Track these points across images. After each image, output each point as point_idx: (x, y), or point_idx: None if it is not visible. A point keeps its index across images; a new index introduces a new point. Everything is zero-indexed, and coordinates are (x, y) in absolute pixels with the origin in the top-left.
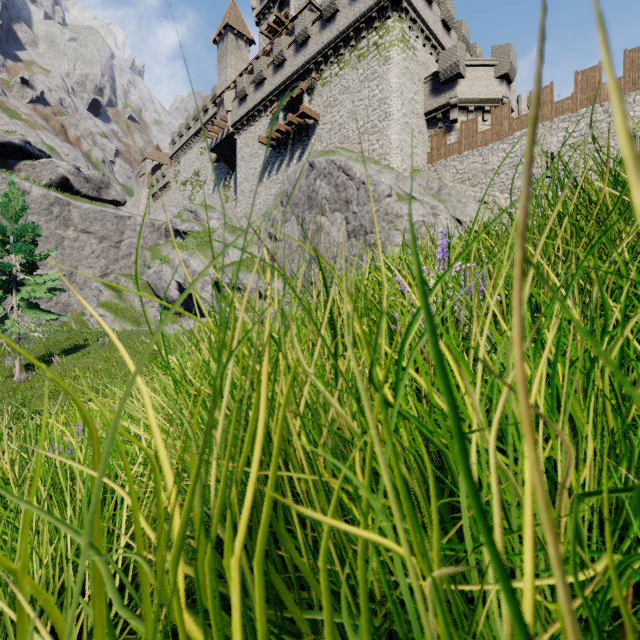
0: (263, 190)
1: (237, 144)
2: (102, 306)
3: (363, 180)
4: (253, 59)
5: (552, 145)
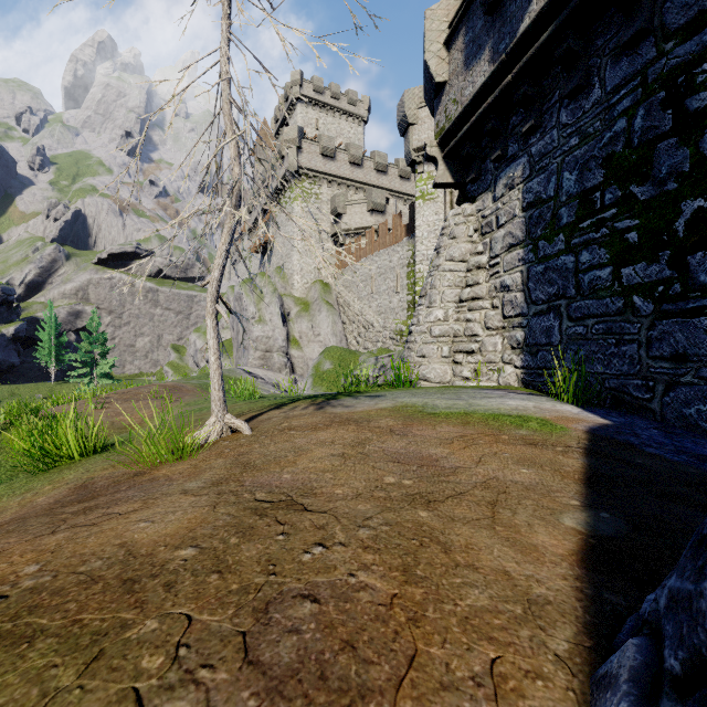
0: None
1: None
2: (168, 365)
3: (244, 307)
4: None
5: (373, 271)
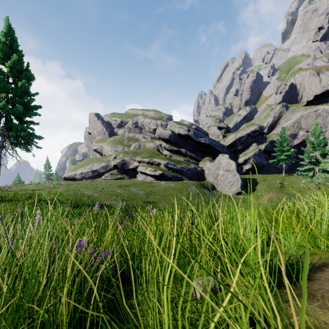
0: None
1: None
2: None
3: None
4: None
5: None
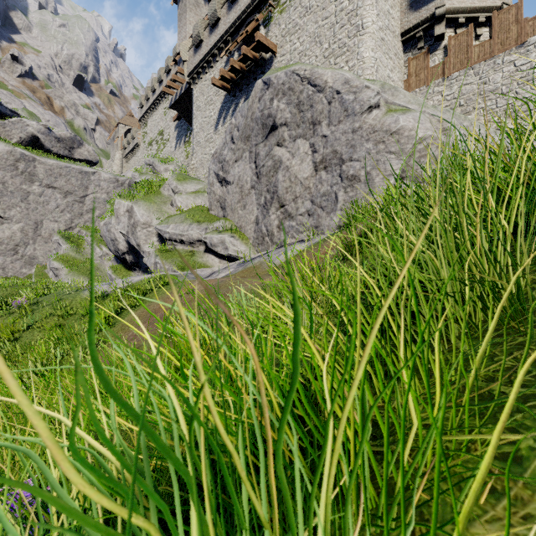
0: (218, 138)
1: (193, 94)
2: (58, 259)
3: (337, 88)
4: None
5: None
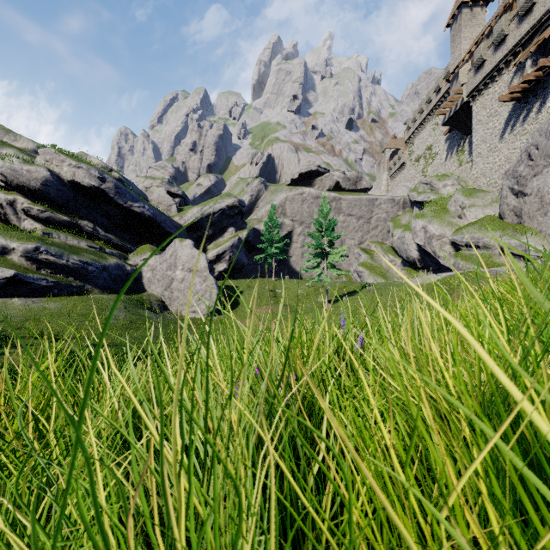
0: (504, 146)
1: (472, 111)
2: (361, 265)
3: None
4: (491, 20)
5: None
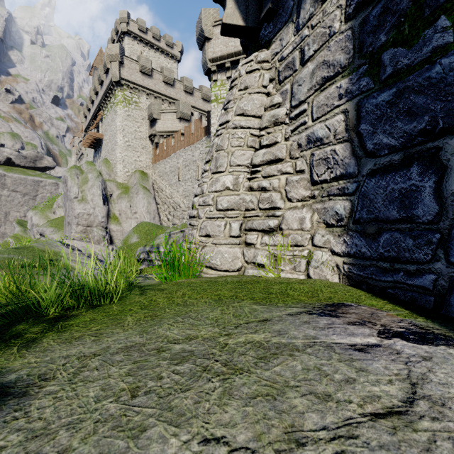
0: None
1: None
2: (12, 237)
3: (68, 188)
4: None
5: (180, 164)
